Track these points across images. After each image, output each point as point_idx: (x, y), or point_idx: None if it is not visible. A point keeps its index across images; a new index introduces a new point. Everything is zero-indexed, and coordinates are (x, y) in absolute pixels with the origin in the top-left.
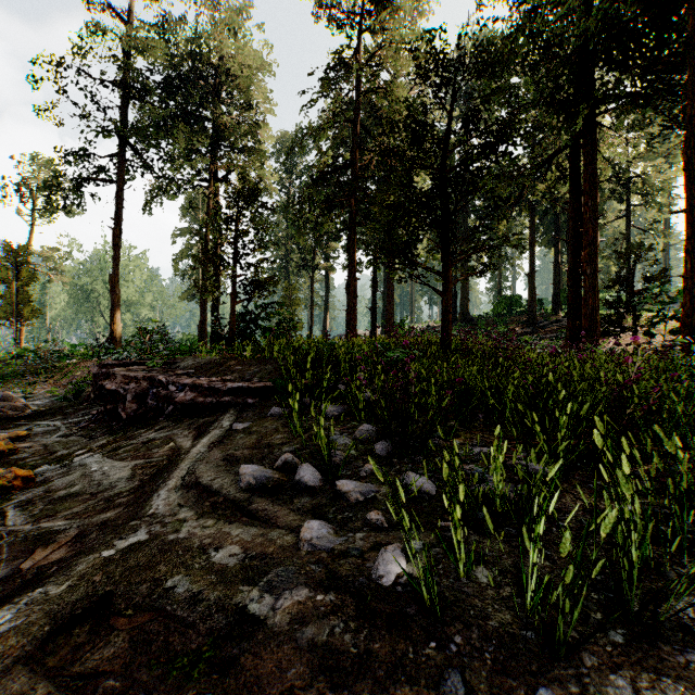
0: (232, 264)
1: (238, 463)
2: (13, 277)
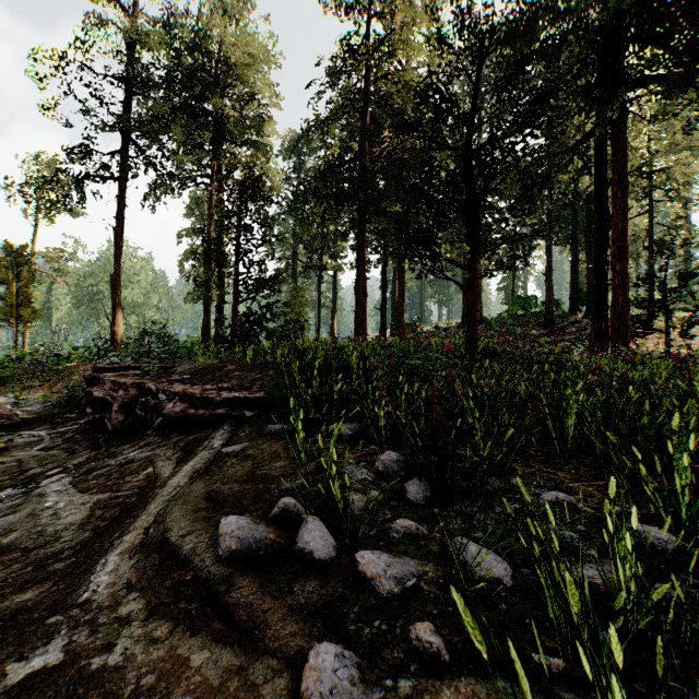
0: (234, 261)
1: (223, 505)
2: (13, 278)
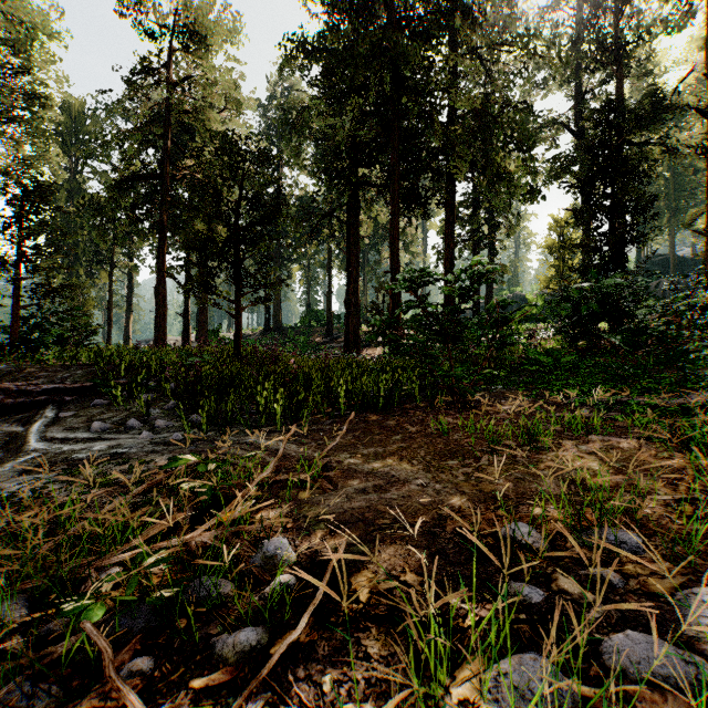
0: (16, 265)
1: (79, 429)
2: None
